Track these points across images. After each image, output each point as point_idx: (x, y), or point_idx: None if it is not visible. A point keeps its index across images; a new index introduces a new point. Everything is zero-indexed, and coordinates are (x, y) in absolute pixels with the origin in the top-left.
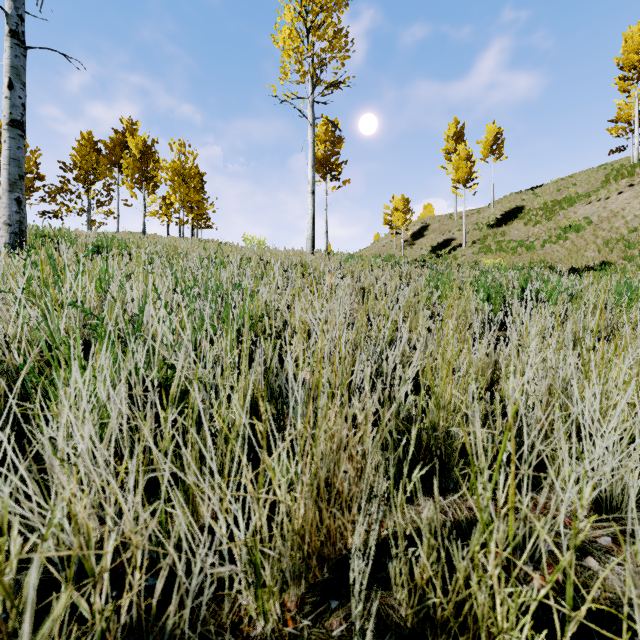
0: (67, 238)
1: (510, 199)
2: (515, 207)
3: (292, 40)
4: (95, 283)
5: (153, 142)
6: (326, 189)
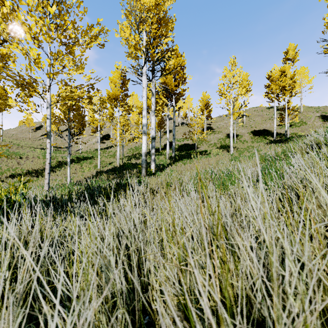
0: None
1: None
2: None
3: None
4: None
5: None
6: None
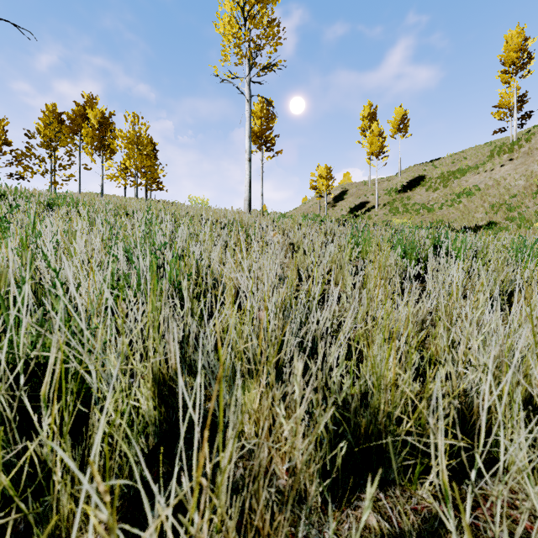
0: (23, 196)
1: (414, 169)
2: (418, 176)
3: (231, 26)
4: (21, 240)
5: (110, 114)
6: (262, 158)
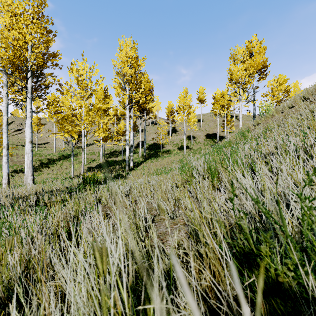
0: None
1: (43, 120)
2: (43, 123)
3: None
4: None
5: None
6: None
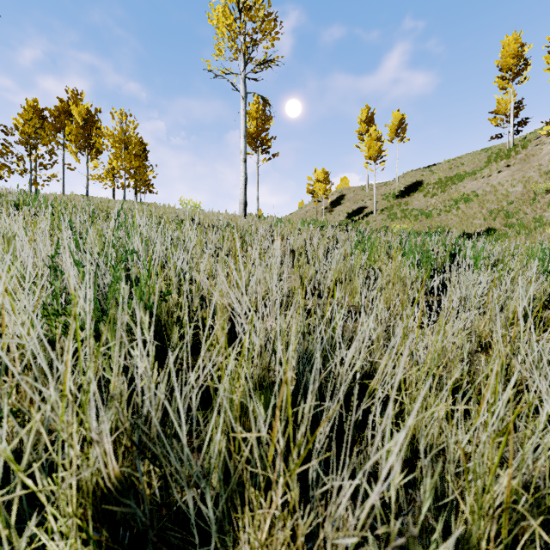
0: None
1: (411, 175)
2: (416, 181)
3: (225, 17)
4: None
5: (96, 111)
6: (257, 161)
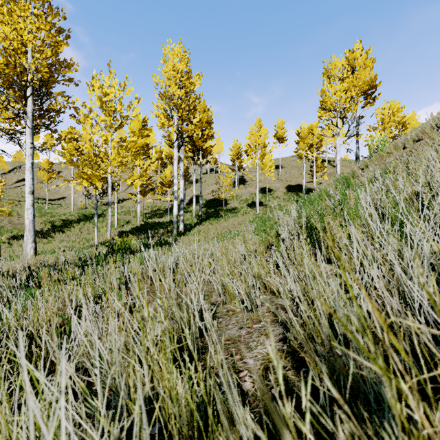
0: None
1: (58, 166)
2: (58, 170)
3: None
4: None
5: None
6: None
